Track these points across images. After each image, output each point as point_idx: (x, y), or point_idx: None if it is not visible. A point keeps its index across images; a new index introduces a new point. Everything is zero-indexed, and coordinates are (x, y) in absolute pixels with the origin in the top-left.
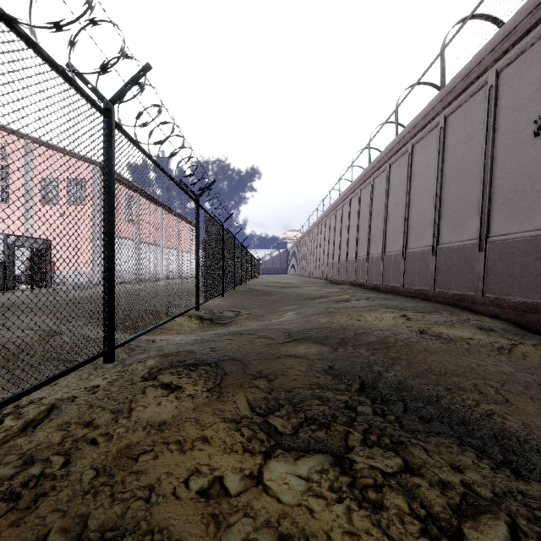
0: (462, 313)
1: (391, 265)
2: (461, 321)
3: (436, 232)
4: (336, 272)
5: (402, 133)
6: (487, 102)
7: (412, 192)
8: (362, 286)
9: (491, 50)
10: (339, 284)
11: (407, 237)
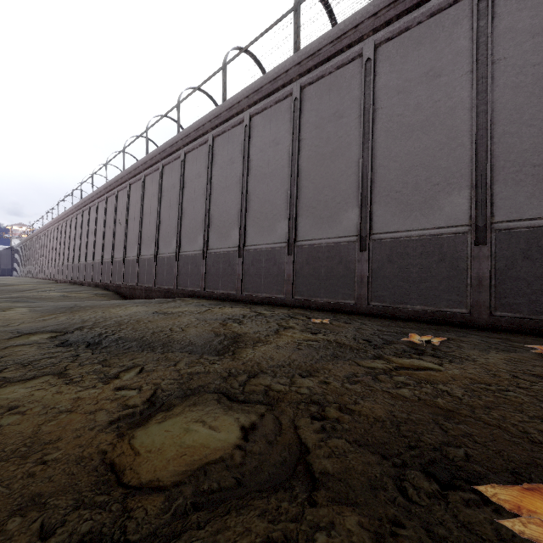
0: (100, 290)
1: (89, 269)
2: (90, 292)
3: (102, 253)
4: (61, 273)
5: (93, 194)
6: (115, 202)
7: (97, 228)
8: (75, 283)
9: (115, 182)
10: (63, 283)
11: (95, 254)
